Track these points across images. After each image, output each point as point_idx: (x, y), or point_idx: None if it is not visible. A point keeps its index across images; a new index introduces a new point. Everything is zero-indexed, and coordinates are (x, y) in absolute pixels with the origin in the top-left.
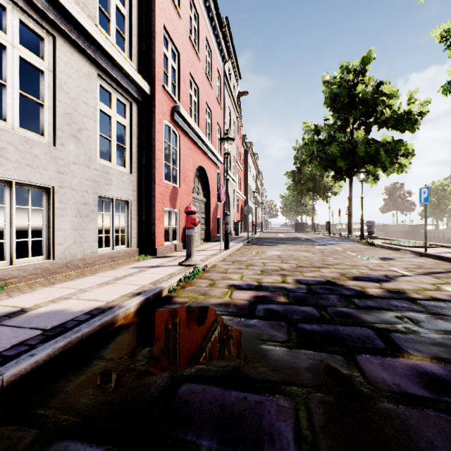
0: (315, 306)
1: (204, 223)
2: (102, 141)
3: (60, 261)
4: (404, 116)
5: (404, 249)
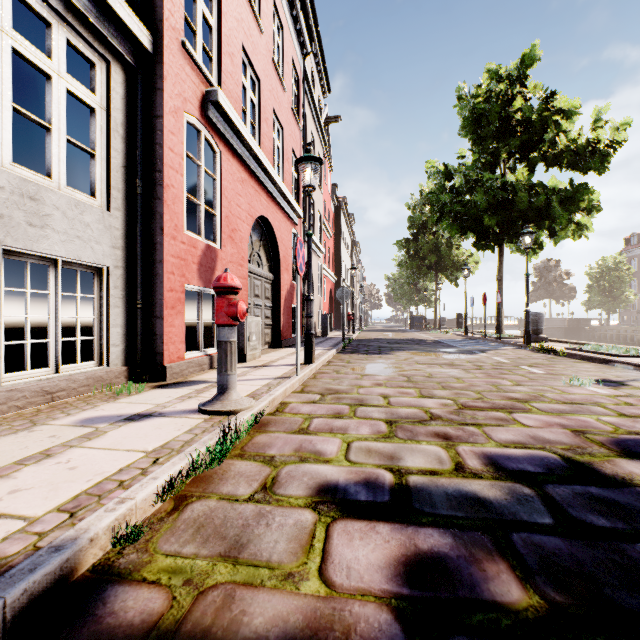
0: None
1: (269, 315)
2: None
3: None
4: (586, 148)
5: (622, 362)
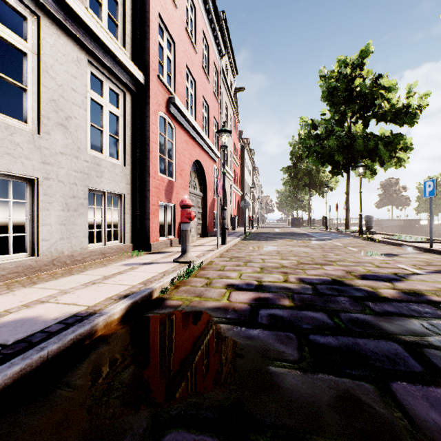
0: (325, 311)
1: (200, 217)
2: (95, 133)
3: (45, 258)
4: (402, 110)
5: (407, 245)
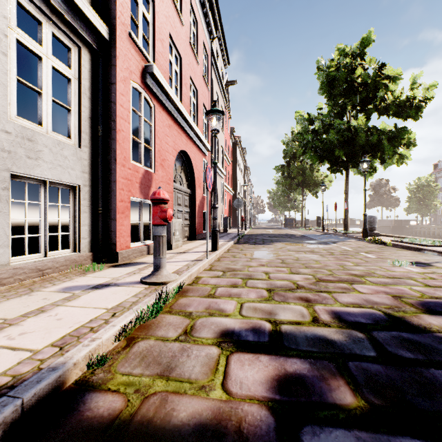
0: None
1: (188, 218)
2: None
3: None
4: (406, 103)
5: (429, 250)
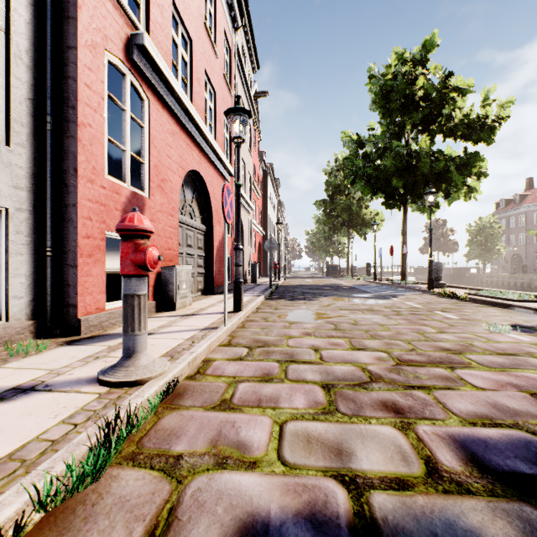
0: None
1: (202, 264)
2: None
3: None
4: (477, 123)
5: (522, 306)
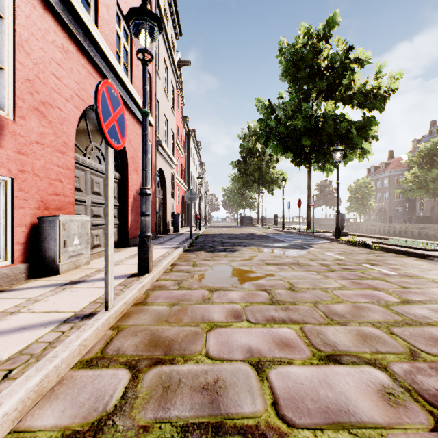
0: None
1: (115, 214)
2: None
3: None
4: (371, 93)
5: None
